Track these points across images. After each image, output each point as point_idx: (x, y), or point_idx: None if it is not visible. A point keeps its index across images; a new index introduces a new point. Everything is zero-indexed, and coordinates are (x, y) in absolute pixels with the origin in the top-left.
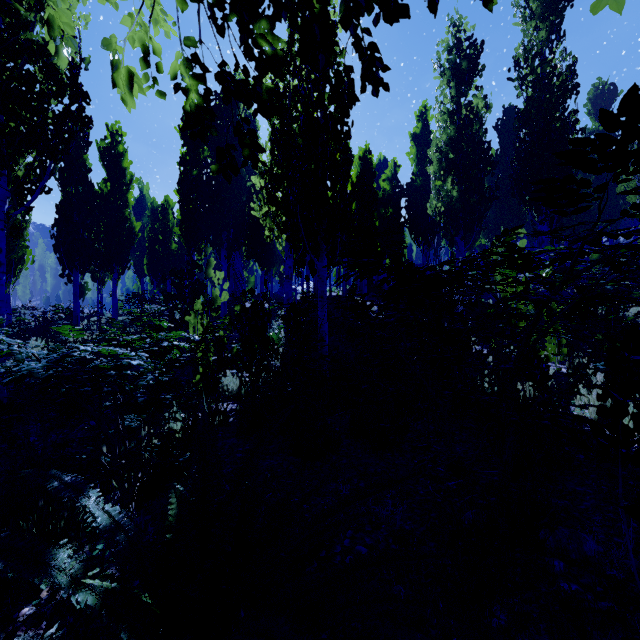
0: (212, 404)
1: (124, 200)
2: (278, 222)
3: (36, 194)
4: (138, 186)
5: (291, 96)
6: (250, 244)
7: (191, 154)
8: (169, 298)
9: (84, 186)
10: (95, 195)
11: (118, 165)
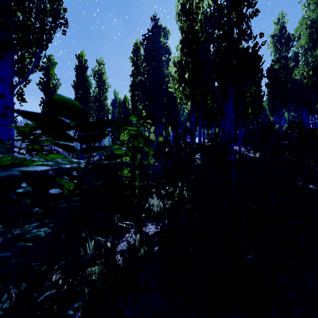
0: (136, 234)
1: (104, 96)
2: (185, 93)
3: (31, 70)
4: (113, 94)
5: (194, 11)
6: (167, 116)
7: (136, 70)
8: (114, 139)
9: (84, 89)
10: (90, 94)
11: (101, 79)
